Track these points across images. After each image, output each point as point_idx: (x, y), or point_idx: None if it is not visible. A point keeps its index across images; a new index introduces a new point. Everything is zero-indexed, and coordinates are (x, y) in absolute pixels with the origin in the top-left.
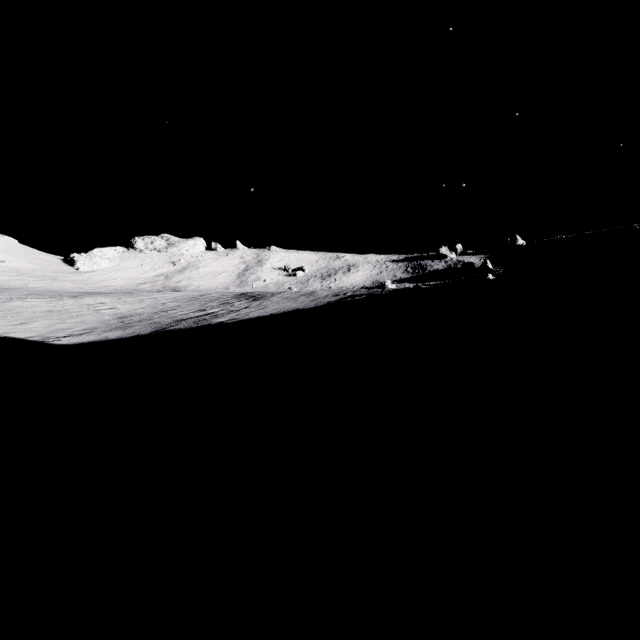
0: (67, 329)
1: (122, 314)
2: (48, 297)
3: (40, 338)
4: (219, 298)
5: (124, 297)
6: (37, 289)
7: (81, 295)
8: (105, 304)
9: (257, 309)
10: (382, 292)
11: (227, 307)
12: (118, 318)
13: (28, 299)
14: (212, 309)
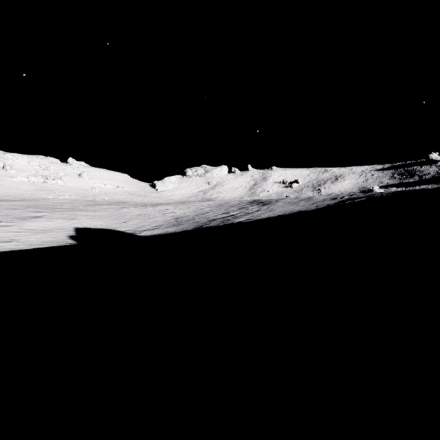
0: (146, 226)
1: (177, 216)
2: (140, 206)
3: (132, 231)
4: (237, 204)
5: (179, 205)
6: (137, 202)
7: (156, 205)
8: (168, 210)
9: (266, 211)
10: (382, 194)
11: (243, 210)
12: (175, 219)
13: (130, 208)
14: (233, 212)
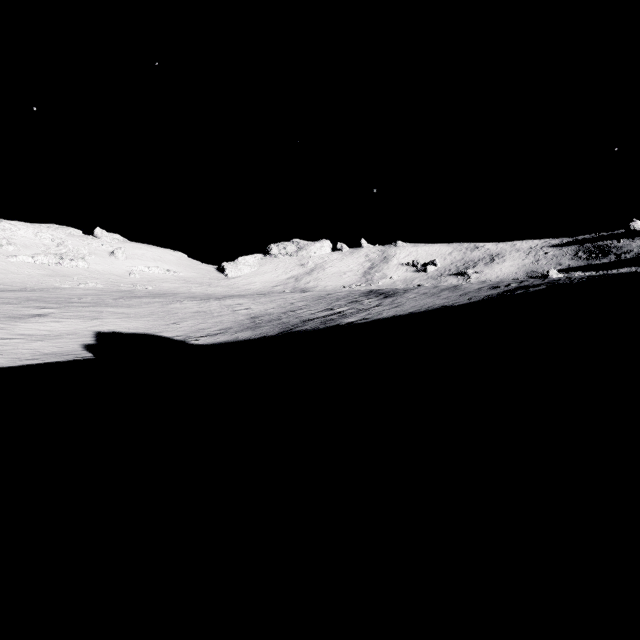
0: (207, 329)
1: (254, 314)
2: (199, 299)
3: (183, 337)
4: (346, 296)
5: (258, 298)
6: (196, 293)
7: (224, 297)
8: (242, 305)
9: (391, 307)
10: (572, 280)
11: (355, 305)
12: (250, 318)
13: (184, 301)
14: (339, 308)
